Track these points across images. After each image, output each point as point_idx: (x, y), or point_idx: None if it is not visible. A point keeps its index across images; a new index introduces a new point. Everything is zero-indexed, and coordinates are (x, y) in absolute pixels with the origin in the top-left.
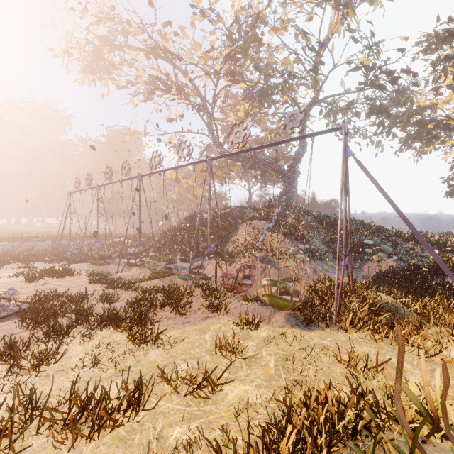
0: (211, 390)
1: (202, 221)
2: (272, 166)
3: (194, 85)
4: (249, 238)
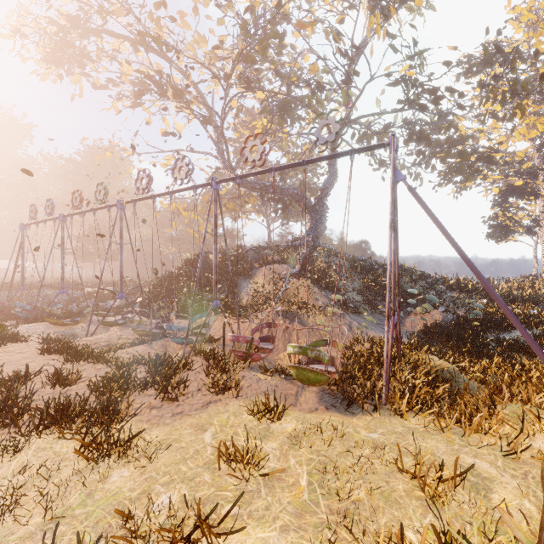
0: None
1: (208, 265)
2: (297, 197)
3: (198, 91)
4: (268, 287)
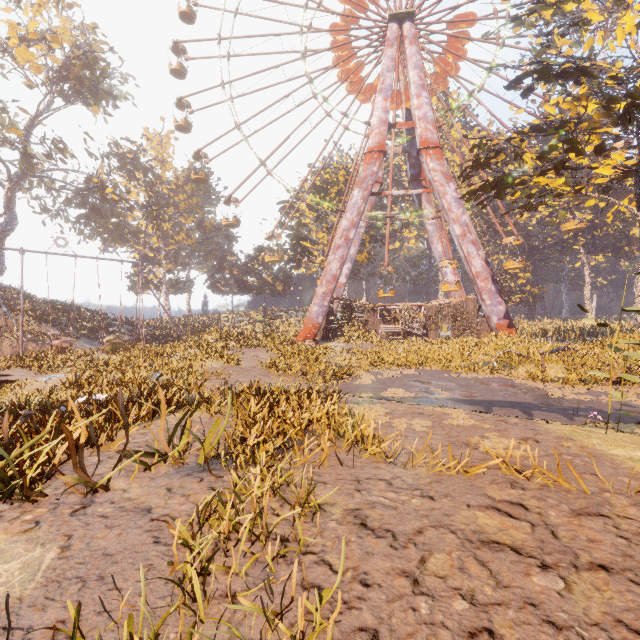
0: None
1: None
2: None
3: None
4: None
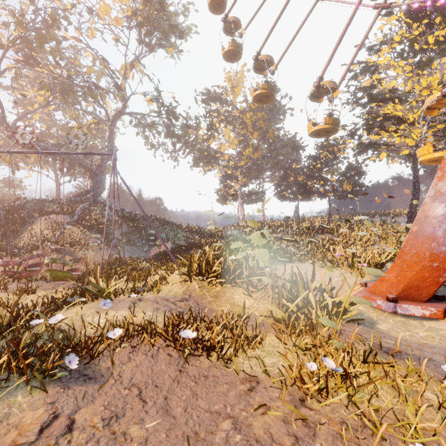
0: None
1: None
2: (79, 162)
3: None
4: (46, 232)
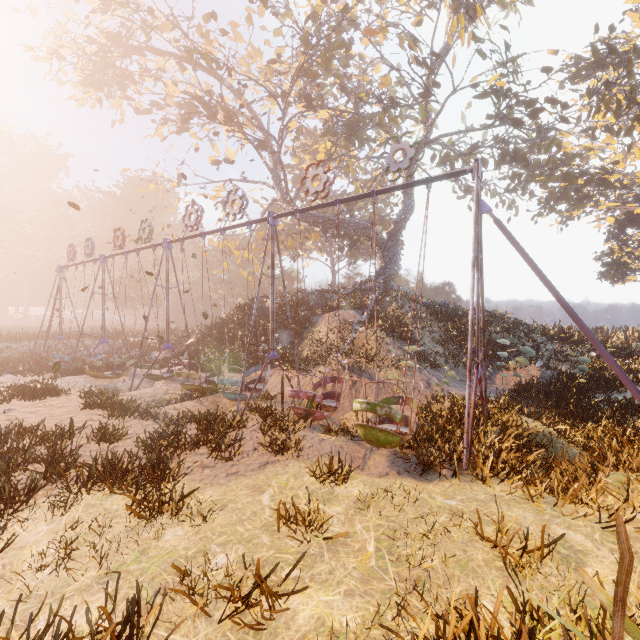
0: (267, 605)
1: (264, 312)
2: (366, 232)
3: (251, 112)
4: (332, 337)
